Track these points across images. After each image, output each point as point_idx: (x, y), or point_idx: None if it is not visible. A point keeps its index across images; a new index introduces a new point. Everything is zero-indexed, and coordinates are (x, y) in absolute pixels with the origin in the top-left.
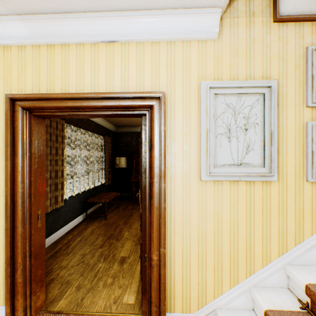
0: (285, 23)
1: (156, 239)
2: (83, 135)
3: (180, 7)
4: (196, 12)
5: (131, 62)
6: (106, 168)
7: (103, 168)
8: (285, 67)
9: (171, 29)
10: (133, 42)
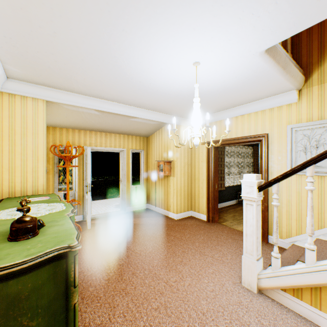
0: None
1: (263, 199)
2: (235, 148)
3: (273, 96)
4: (281, 95)
5: (251, 121)
6: (255, 171)
7: (252, 171)
8: None
9: (270, 104)
10: (252, 112)
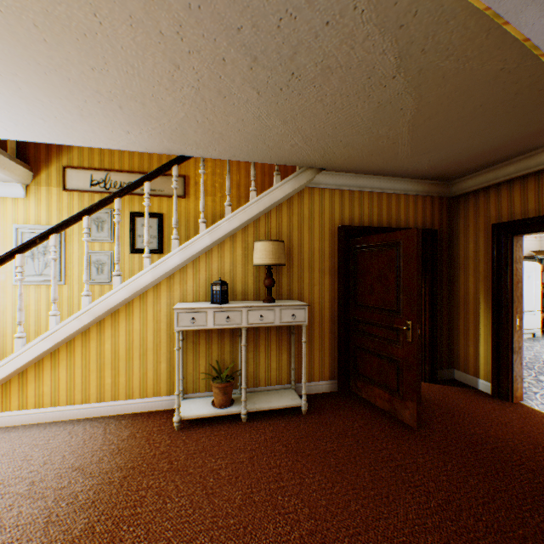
0: (73, 192)
1: None
2: None
3: None
4: (5, 184)
5: None
6: None
7: None
8: None
9: None
10: None
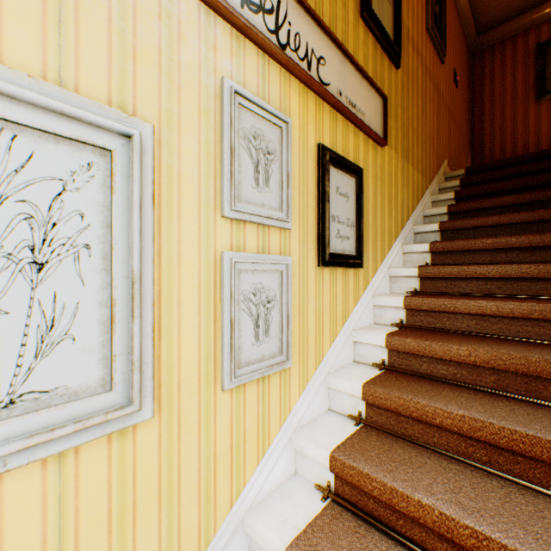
0: None
1: None
2: None
3: None
4: None
5: None
6: None
7: None
8: (176, 102)
9: None
10: None
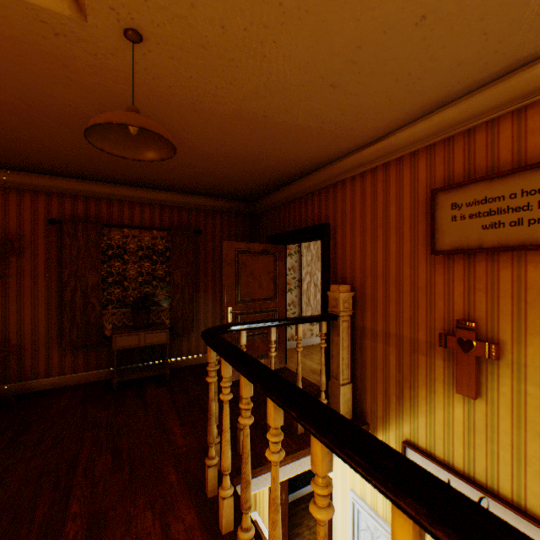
0: None
1: None
2: None
3: None
4: None
5: None
6: None
7: None
8: None
9: None
10: None
